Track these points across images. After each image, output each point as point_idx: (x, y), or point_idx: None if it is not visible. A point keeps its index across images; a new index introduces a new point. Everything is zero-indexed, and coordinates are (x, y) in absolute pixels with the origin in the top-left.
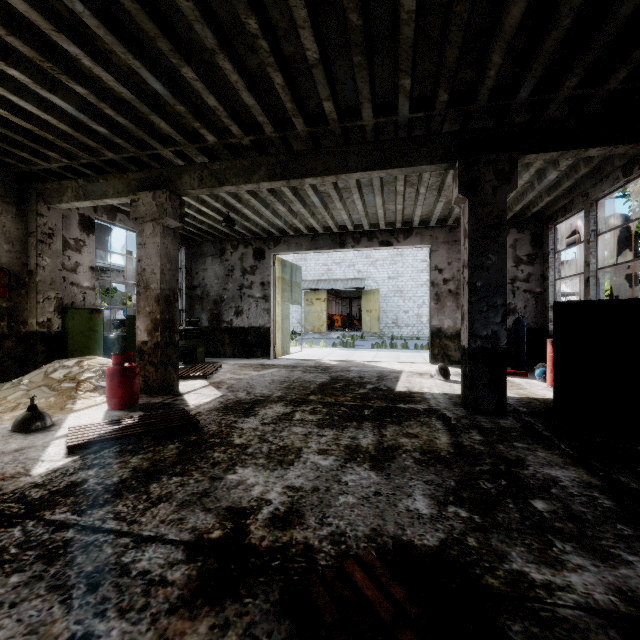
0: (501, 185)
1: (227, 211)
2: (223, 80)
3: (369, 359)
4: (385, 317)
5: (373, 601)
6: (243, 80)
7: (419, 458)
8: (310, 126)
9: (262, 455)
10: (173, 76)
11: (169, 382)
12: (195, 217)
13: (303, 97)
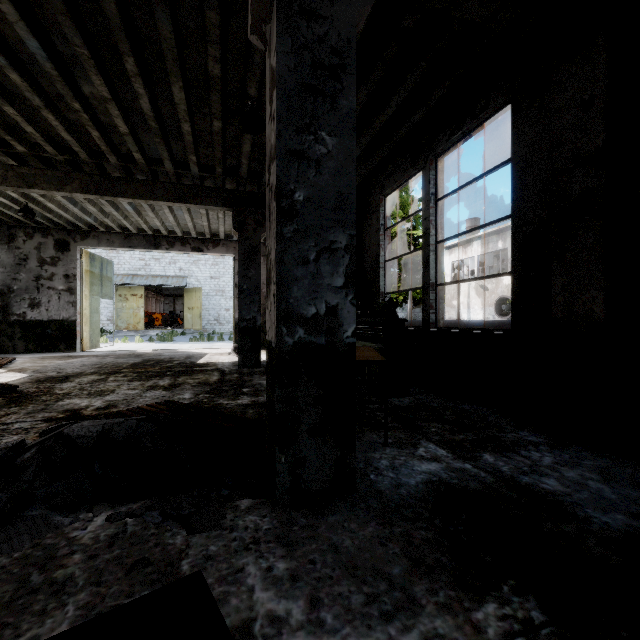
0: (258, 228)
1: (25, 201)
2: (43, 118)
3: (184, 348)
4: (207, 314)
5: (150, 409)
6: (64, 126)
7: (195, 385)
8: (122, 162)
9: (84, 394)
10: None
11: None
12: None
13: (116, 144)
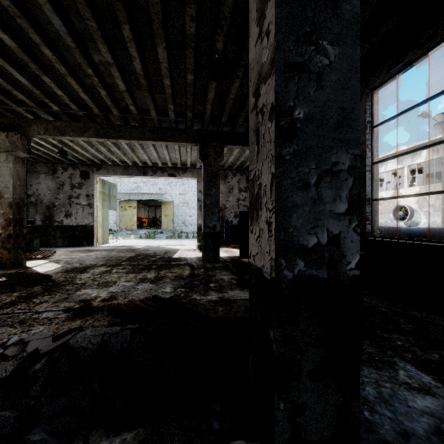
0: (217, 158)
1: (61, 146)
2: (68, 84)
3: (163, 244)
4: (177, 219)
5: (141, 305)
6: (82, 88)
7: (173, 278)
8: (122, 113)
9: (95, 285)
10: (34, 75)
11: (19, 260)
12: (33, 146)
13: (118, 100)
